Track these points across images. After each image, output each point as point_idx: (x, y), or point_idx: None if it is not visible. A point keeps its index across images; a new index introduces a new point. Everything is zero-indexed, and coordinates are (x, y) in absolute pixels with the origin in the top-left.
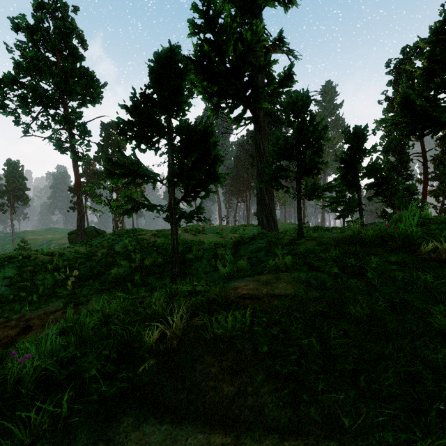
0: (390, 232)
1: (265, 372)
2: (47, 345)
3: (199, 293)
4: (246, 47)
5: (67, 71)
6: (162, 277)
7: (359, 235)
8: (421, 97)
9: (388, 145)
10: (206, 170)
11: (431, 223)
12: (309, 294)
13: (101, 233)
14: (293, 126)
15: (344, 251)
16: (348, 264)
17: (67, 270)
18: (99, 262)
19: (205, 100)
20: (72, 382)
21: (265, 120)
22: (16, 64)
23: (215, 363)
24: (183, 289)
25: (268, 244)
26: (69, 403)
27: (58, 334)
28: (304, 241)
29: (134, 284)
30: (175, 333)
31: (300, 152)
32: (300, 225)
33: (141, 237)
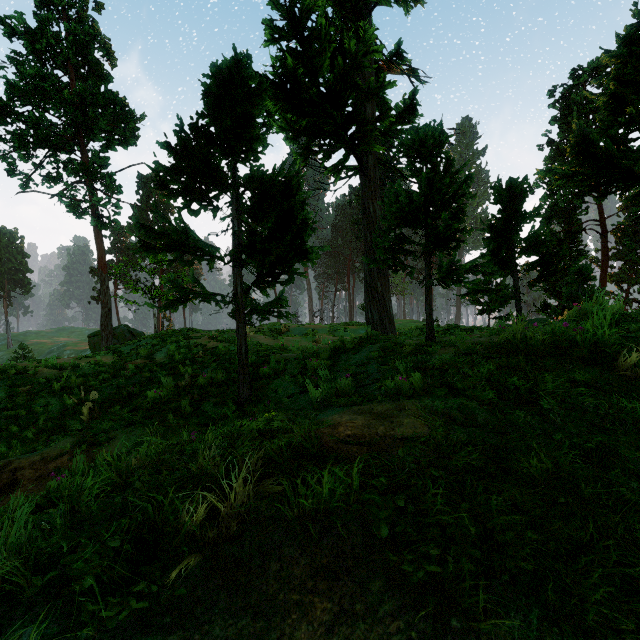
0: (570, 335)
1: (386, 575)
2: (11, 534)
3: (277, 433)
4: (349, 61)
5: (86, 97)
6: (224, 401)
7: (523, 340)
8: (605, 137)
9: (552, 208)
10: (290, 241)
11: (627, 321)
12: (452, 435)
13: (137, 335)
14: (421, 175)
15: (501, 364)
16: (509, 386)
17: (81, 391)
18: (131, 378)
19: (289, 140)
20: (47, 607)
21: (376, 170)
22: (9, 85)
23: (301, 559)
24: (251, 428)
25: (382, 353)
26: (43, 639)
27: (44, 504)
28: (437, 349)
29: (182, 413)
30: (235, 507)
31: (430, 215)
32: (429, 324)
33: (194, 341)
